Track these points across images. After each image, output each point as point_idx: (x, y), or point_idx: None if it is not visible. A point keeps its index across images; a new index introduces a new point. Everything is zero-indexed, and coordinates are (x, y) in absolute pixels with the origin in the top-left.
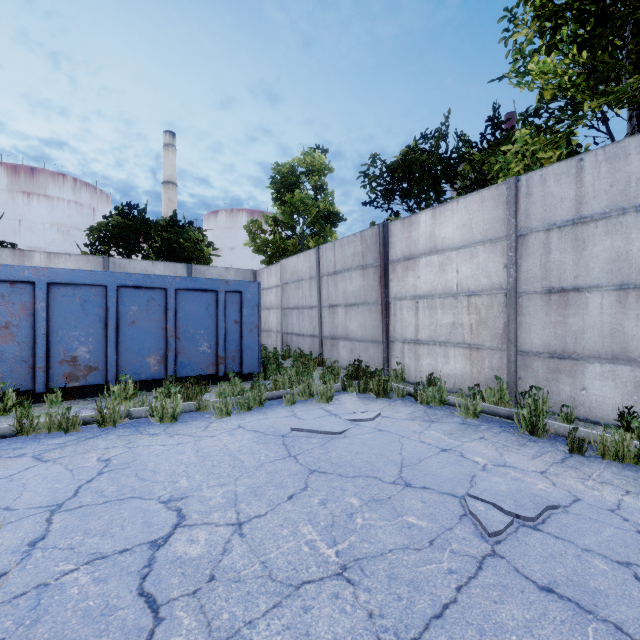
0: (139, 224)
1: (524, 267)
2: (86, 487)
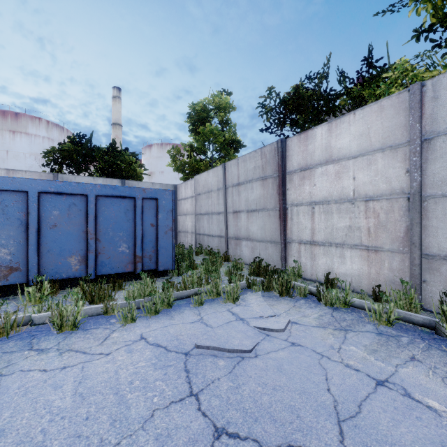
0: (86, 149)
1: (430, 171)
2: None
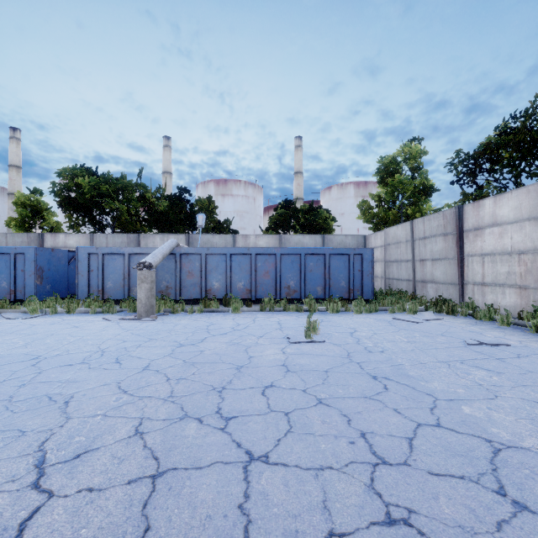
0: (292, 212)
1: None
2: (321, 323)
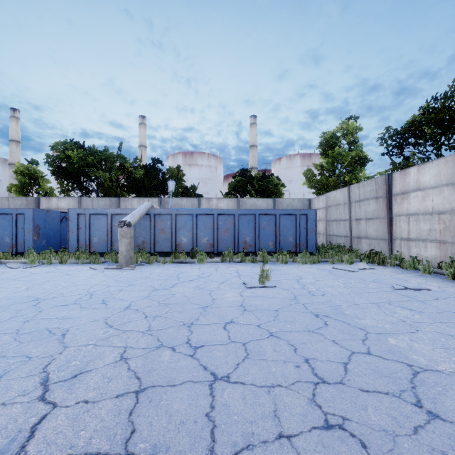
0: (248, 179)
1: None
2: (272, 272)
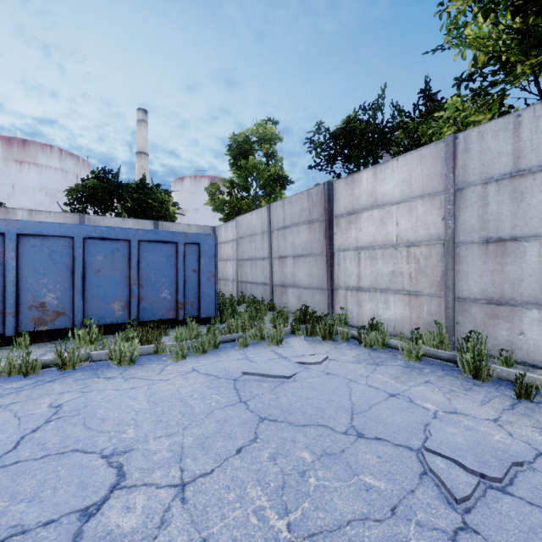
0: (113, 186)
1: (462, 219)
2: (29, 438)
